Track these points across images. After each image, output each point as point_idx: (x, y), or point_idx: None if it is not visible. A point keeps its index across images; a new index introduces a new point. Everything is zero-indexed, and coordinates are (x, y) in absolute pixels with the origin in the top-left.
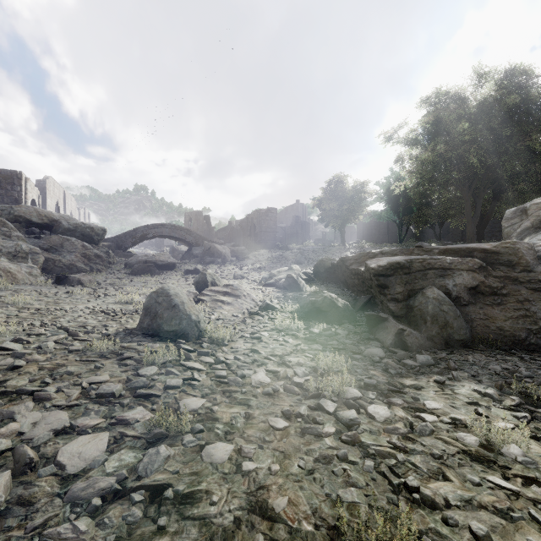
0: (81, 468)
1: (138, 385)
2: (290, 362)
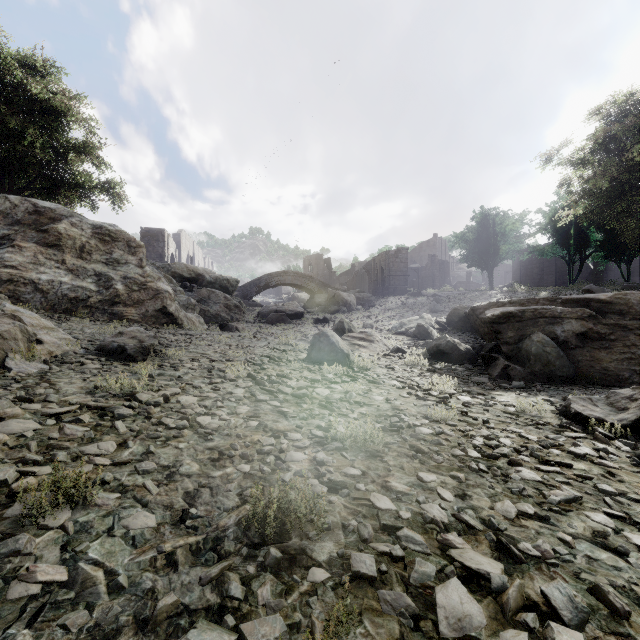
0: (324, 395)
1: (328, 379)
2: (414, 380)
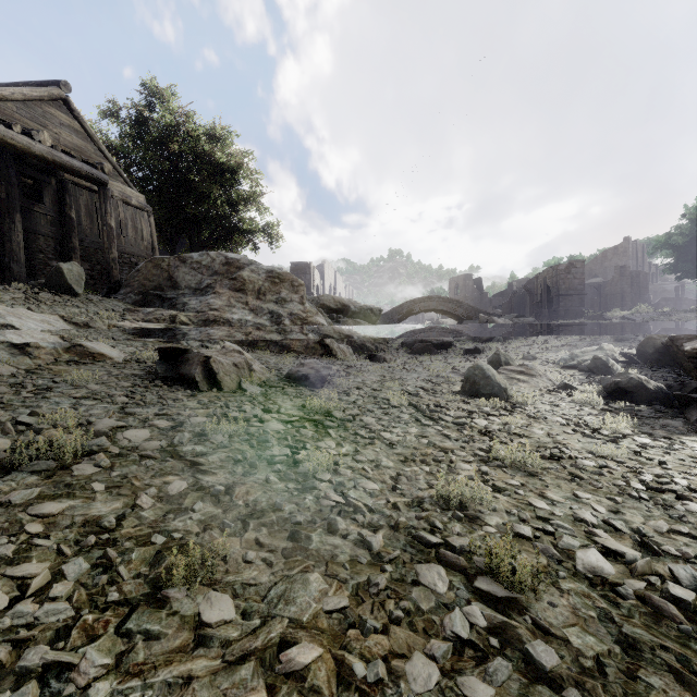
0: (483, 425)
1: (485, 412)
2: (582, 418)
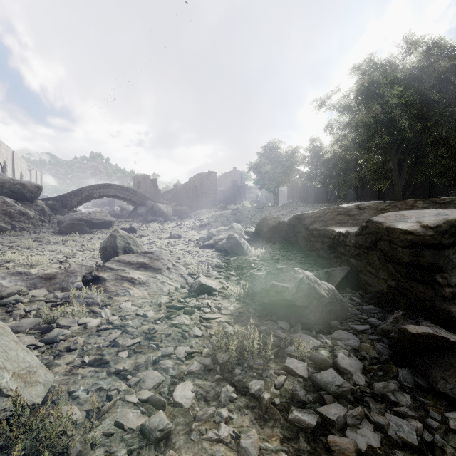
0: None
1: None
2: None
